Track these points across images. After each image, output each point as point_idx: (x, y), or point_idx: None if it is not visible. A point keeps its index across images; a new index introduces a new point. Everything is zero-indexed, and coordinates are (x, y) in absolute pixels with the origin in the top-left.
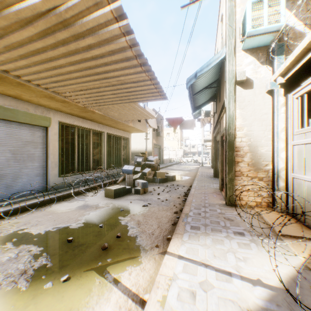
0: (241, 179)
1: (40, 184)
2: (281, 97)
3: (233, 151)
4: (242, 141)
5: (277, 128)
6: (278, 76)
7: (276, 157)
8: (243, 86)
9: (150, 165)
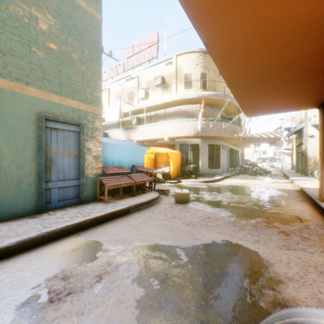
0: (309, 167)
1: (227, 170)
2: None
3: (306, 158)
4: (309, 155)
5: None
6: None
7: None
8: (310, 137)
9: (255, 165)
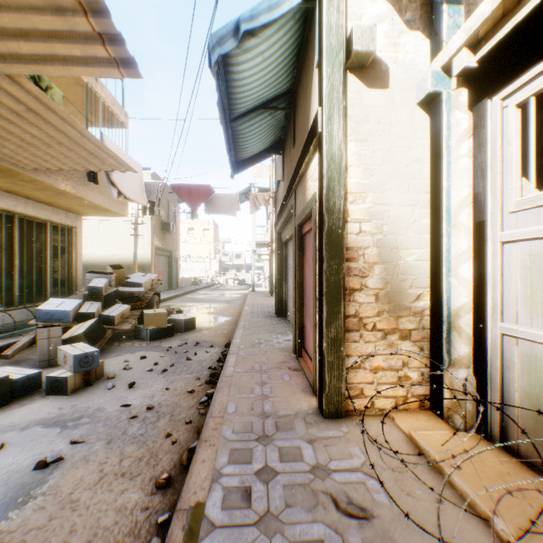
0: (360, 338)
1: None
2: (462, 114)
3: (341, 259)
4: (363, 232)
5: (449, 197)
6: (461, 46)
7: (446, 275)
8: (365, 77)
9: (132, 297)
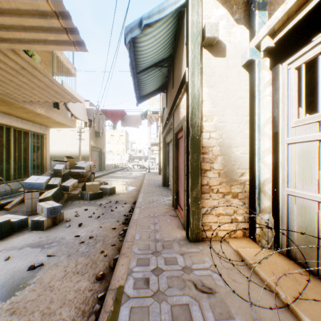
0: (210, 197)
1: None
2: (266, 72)
3: (199, 153)
4: (212, 138)
5: (259, 118)
6: (265, 35)
7: (258, 162)
8: (212, 51)
9: (79, 175)
